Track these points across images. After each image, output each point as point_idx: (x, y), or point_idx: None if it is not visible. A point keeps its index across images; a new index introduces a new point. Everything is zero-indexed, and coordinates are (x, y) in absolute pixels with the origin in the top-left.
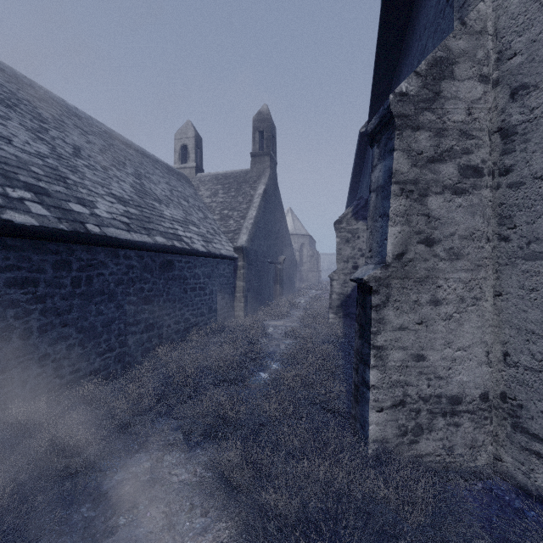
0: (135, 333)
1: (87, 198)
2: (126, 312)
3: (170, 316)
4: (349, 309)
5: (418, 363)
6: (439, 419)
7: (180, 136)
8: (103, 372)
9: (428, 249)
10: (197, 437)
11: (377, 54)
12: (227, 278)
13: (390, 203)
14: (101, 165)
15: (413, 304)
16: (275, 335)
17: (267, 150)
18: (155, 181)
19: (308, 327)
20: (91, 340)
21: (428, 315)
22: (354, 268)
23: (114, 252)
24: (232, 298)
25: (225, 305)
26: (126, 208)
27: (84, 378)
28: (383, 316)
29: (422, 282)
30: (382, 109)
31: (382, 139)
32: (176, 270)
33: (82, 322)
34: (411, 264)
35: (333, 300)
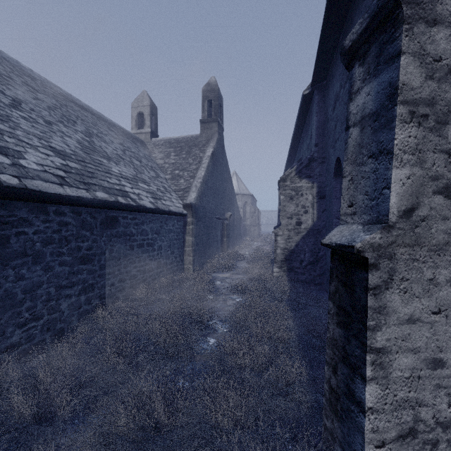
0: (69, 296)
1: (13, 148)
2: (58, 274)
3: (113, 274)
4: (292, 263)
5: (435, 372)
6: None
7: (136, 104)
8: (26, 345)
9: (449, 201)
10: None
11: (328, 3)
12: (177, 234)
13: (395, 132)
14: (45, 119)
15: (428, 283)
16: (222, 289)
17: (215, 117)
18: (108, 140)
19: (253, 280)
20: (7, 310)
21: (448, 299)
22: (297, 224)
23: (41, 207)
24: (182, 252)
25: (174, 259)
26: (66, 161)
27: None
28: (385, 303)
29: (440, 252)
30: None
31: (370, 50)
32: (120, 226)
33: None
34: (424, 224)
35: (277, 255)
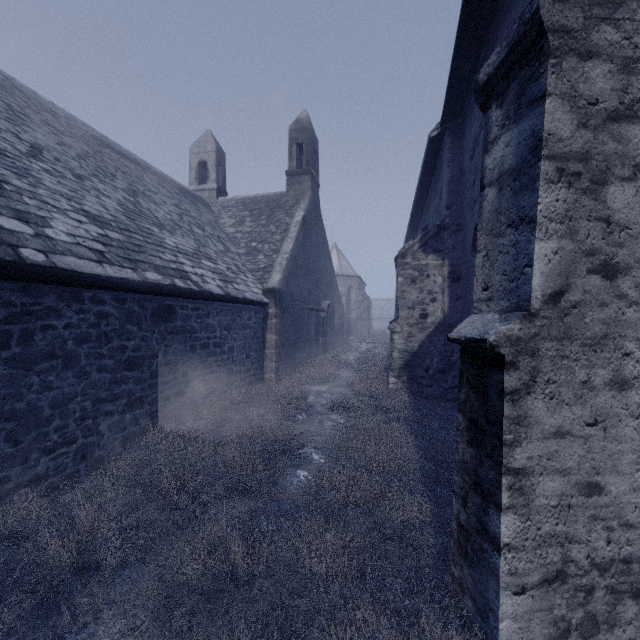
0: (111, 414)
1: (36, 213)
2: (96, 383)
3: (168, 384)
4: (415, 371)
5: (590, 499)
6: (628, 603)
7: (197, 149)
8: (54, 478)
9: (608, 283)
10: (179, 620)
11: (462, 14)
12: (254, 330)
13: (539, 195)
14: (74, 172)
15: (580, 387)
16: (317, 406)
17: (307, 168)
18: (158, 201)
19: (361, 394)
20: (30, 430)
21: (606, 407)
22: (422, 317)
23: (73, 293)
24: (261, 356)
25: (251, 365)
26: (104, 231)
27: (16, 492)
28: (526, 412)
29: (597, 347)
30: (516, 25)
31: (510, 88)
32: (178, 319)
33: (13, 404)
34: (575, 312)
35: (394, 360)
